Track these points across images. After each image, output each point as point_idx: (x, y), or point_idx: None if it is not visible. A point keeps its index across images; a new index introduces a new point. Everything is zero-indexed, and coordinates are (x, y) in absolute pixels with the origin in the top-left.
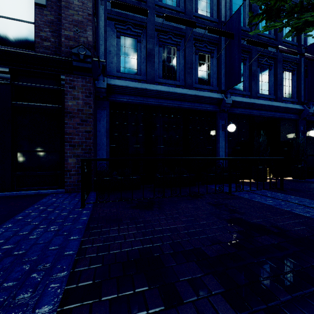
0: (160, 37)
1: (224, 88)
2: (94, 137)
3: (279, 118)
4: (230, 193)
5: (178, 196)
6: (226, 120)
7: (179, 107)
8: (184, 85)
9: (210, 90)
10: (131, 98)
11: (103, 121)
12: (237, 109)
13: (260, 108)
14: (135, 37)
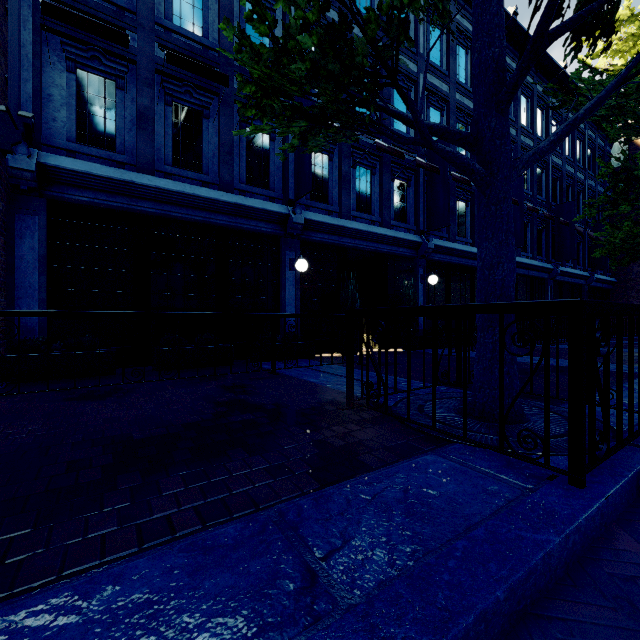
0: (167, 86)
1: (294, 197)
2: (7, 270)
3: (386, 254)
4: (273, 371)
5: (175, 379)
6: (298, 252)
7: (206, 222)
8: (218, 183)
9: (270, 196)
10: (101, 197)
11: (32, 239)
12: (316, 234)
13: (355, 236)
14: (111, 76)
